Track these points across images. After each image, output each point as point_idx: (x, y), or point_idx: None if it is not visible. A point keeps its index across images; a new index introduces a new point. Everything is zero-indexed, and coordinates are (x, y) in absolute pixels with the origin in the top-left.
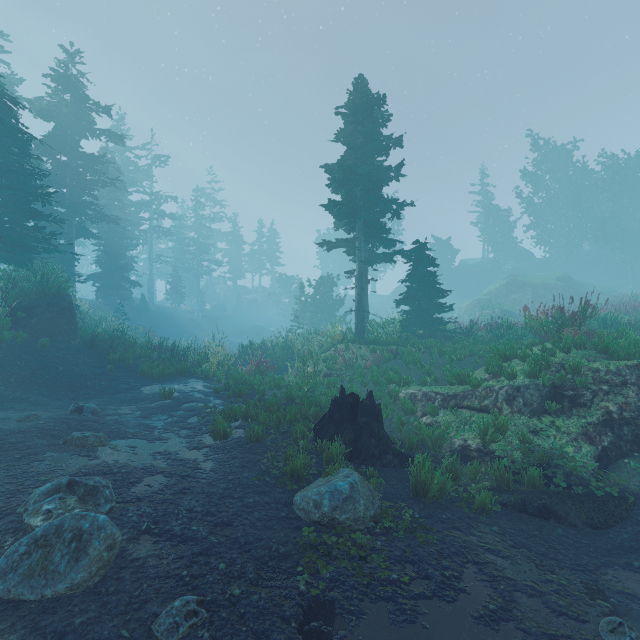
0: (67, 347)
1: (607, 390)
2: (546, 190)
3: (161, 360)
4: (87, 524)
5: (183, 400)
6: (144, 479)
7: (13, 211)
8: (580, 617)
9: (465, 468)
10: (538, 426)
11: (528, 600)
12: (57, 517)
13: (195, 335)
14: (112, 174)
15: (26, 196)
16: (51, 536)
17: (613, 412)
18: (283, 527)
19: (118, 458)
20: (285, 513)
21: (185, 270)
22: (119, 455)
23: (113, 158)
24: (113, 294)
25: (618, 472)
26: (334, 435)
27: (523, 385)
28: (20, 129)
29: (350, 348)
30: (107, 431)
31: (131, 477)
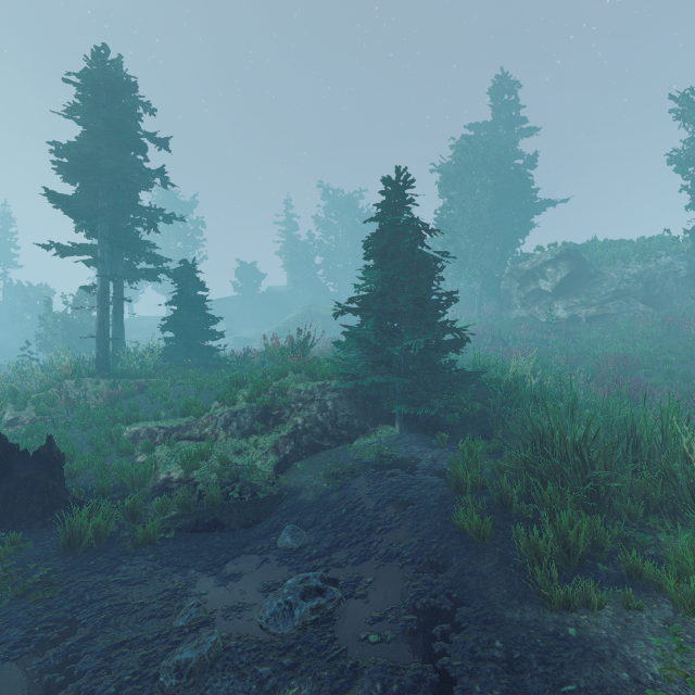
0: None
1: (301, 407)
2: (337, 232)
3: None
4: None
5: None
6: None
7: None
8: (167, 614)
9: (153, 503)
10: (244, 446)
11: (125, 618)
12: None
13: None
14: None
15: None
16: None
17: (300, 425)
18: None
19: None
20: None
21: None
22: None
23: None
24: None
25: (289, 474)
26: None
27: (240, 410)
28: None
29: (84, 384)
30: None
31: None
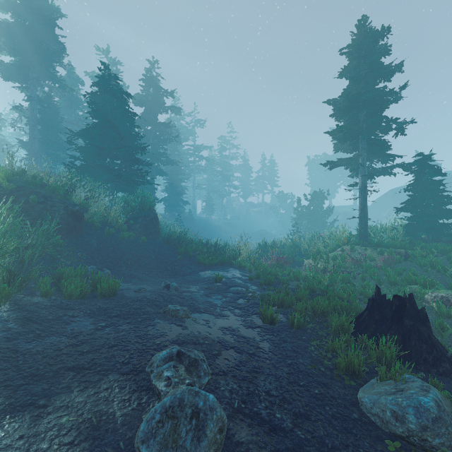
0: (155, 243)
1: None
2: None
3: (208, 253)
4: (201, 402)
5: (229, 284)
6: (222, 352)
7: (126, 160)
8: None
9: None
10: None
11: None
12: (174, 385)
13: (230, 236)
14: (173, 134)
15: (133, 150)
16: (176, 408)
17: None
18: (362, 433)
19: (200, 330)
20: (356, 414)
21: (214, 193)
22: (200, 327)
23: (174, 124)
24: (174, 209)
25: None
26: (375, 333)
27: None
28: (130, 110)
29: (355, 249)
30: (187, 305)
31: (213, 349)
